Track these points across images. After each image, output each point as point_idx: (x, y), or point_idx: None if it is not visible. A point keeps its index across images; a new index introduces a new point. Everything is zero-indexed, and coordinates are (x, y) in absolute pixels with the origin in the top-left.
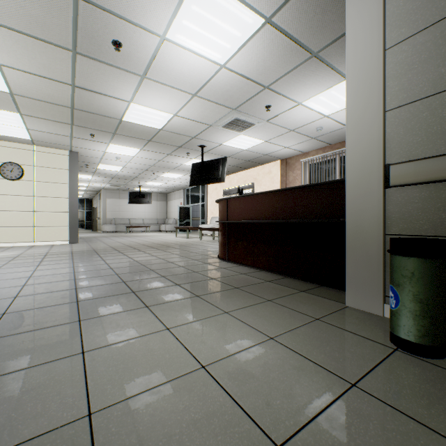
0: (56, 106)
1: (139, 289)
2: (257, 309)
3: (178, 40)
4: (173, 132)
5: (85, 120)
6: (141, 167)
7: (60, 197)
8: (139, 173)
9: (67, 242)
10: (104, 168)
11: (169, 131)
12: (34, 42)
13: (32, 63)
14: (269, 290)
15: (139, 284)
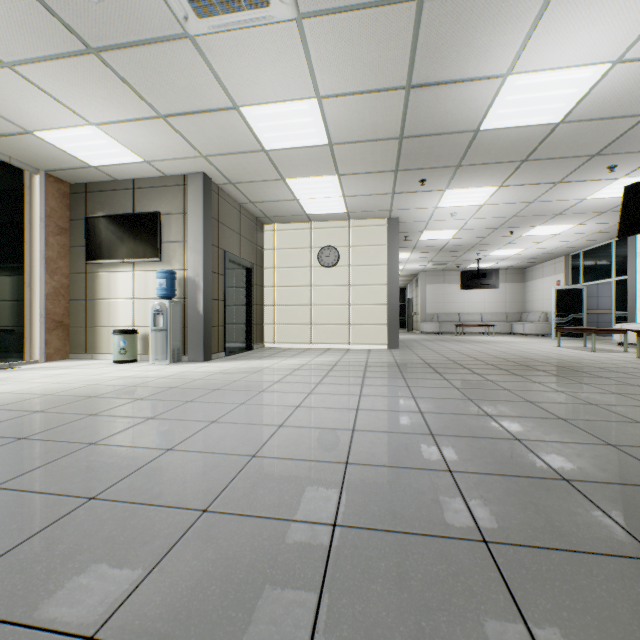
0: (379, 143)
1: None
2: None
3: None
4: (589, 118)
5: (415, 154)
6: (490, 224)
7: (376, 284)
8: (482, 236)
9: (384, 346)
10: (428, 237)
11: (580, 119)
12: (361, 20)
13: (355, 72)
14: None
15: (635, 511)
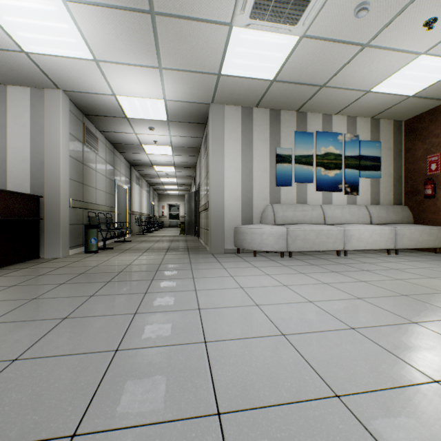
0: None
1: (114, 273)
2: (93, 260)
3: (49, 3)
4: None
5: None
6: None
7: None
8: None
9: None
10: None
11: None
12: None
13: None
14: (55, 264)
15: (105, 277)
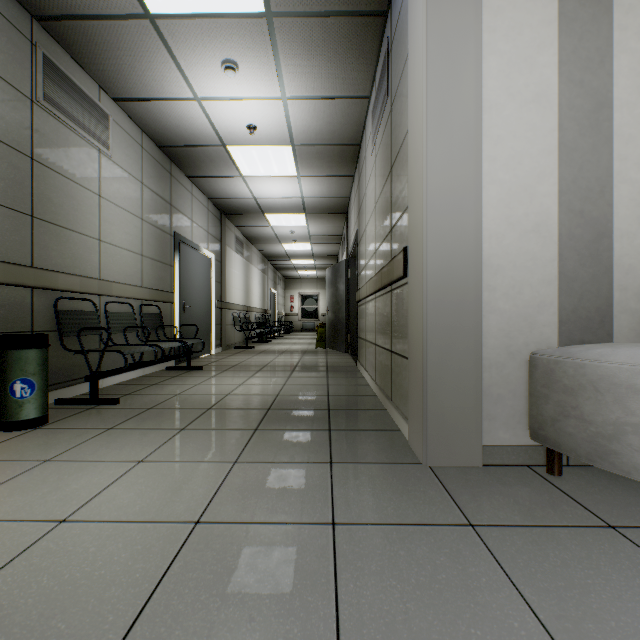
0: None
1: None
2: None
3: None
4: None
5: None
6: None
7: None
8: None
9: None
10: None
11: None
12: None
13: None
14: None
15: None
